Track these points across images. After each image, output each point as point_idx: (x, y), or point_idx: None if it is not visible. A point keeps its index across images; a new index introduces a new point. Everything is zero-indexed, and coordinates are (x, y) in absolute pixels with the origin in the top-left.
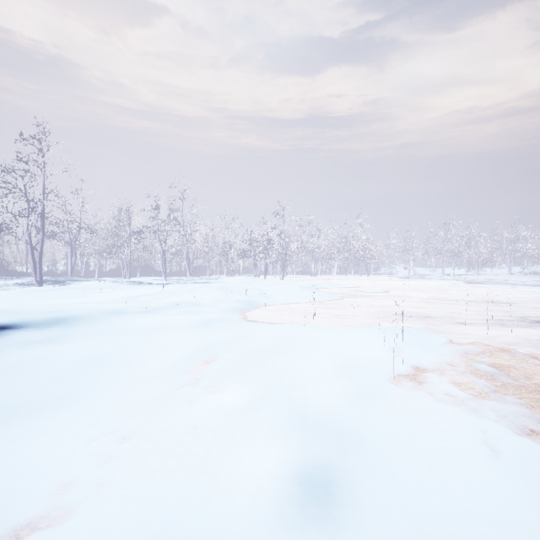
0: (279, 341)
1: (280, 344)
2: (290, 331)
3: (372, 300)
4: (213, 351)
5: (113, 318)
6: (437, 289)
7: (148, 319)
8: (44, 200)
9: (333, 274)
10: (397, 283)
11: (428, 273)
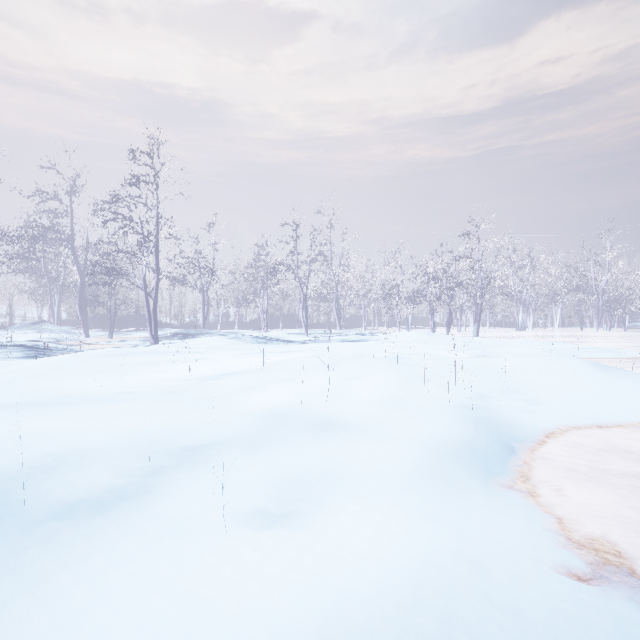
0: None
1: None
2: None
3: None
4: None
5: None
6: None
7: None
8: (157, 232)
9: (550, 327)
10: None
11: None
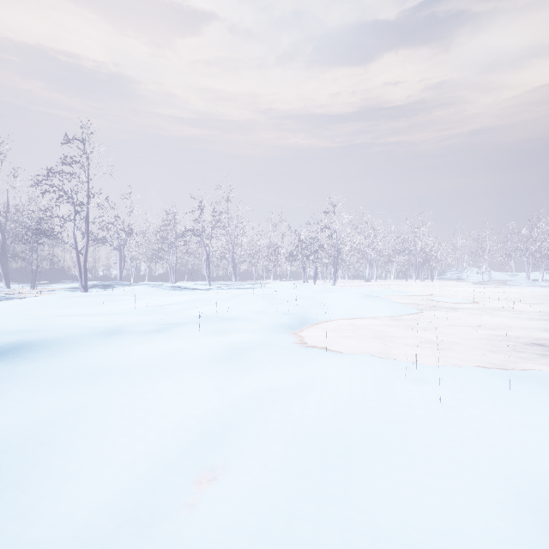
0: (361, 411)
1: (365, 422)
2: (374, 381)
3: (461, 315)
4: (233, 434)
5: (98, 346)
6: (544, 300)
7: (149, 347)
8: (88, 203)
9: (390, 279)
10: (478, 291)
11: (506, 278)
